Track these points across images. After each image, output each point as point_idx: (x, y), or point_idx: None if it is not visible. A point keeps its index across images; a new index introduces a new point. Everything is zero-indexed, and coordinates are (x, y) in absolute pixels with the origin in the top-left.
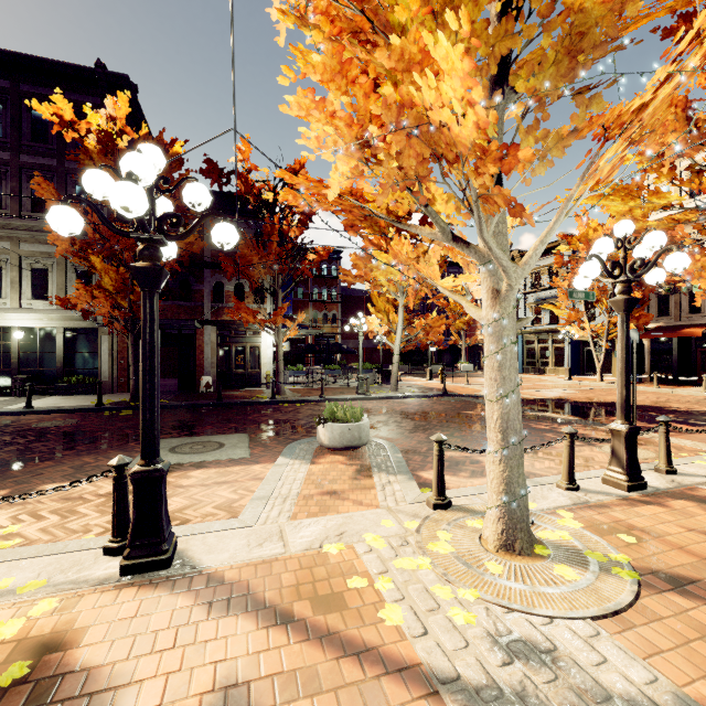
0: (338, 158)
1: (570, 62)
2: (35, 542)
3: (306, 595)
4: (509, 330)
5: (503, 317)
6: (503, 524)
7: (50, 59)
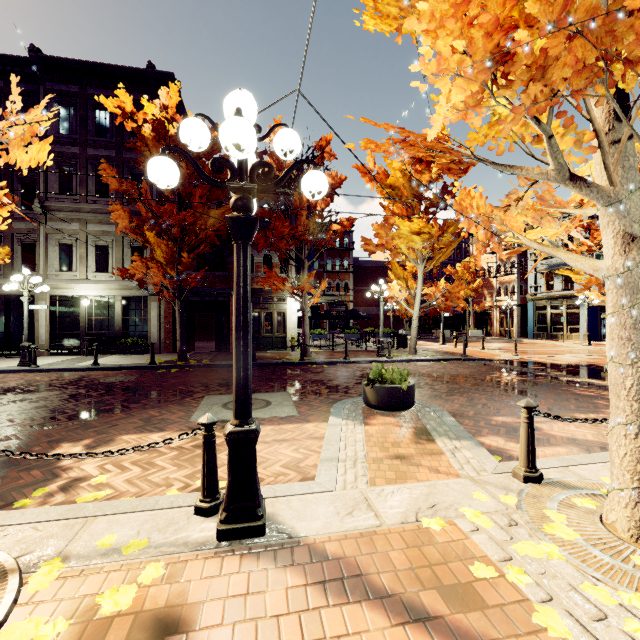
0: (455, 84)
1: None
2: (124, 493)
3: (426, 581)
4: None
5: (639, 265)
6: None
7: (110, 64)
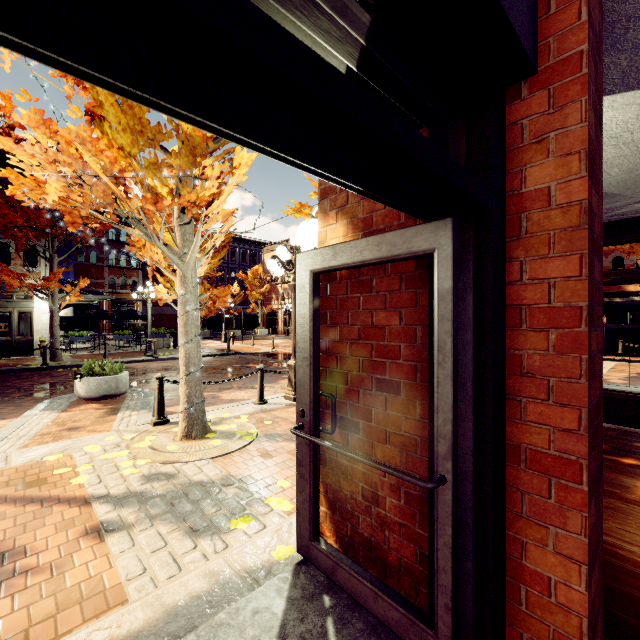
0: (48, 178)
1: (193, 158)
2: None
3: (15, 485)
4: (191, 301)
5: (187, 293)
6: (186, 423)
7: None
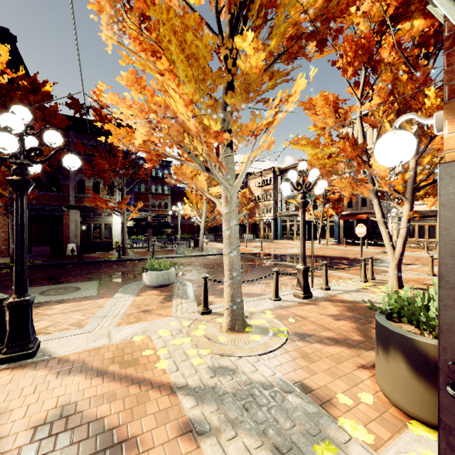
0: (138, 125)
1: (246, 95)
2: None
3: (117, 361)
4: (233, 218)
5: (230, 211)
6: (230, 317)
7: None
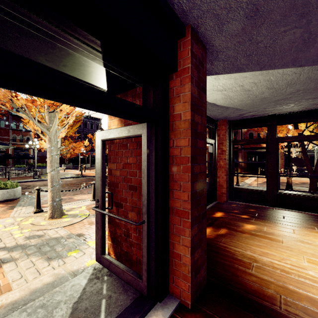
0: None
1: None
2: None
3: None
4: (54, 151)
5: (52, 146)
6: (51, 211)
7: None
